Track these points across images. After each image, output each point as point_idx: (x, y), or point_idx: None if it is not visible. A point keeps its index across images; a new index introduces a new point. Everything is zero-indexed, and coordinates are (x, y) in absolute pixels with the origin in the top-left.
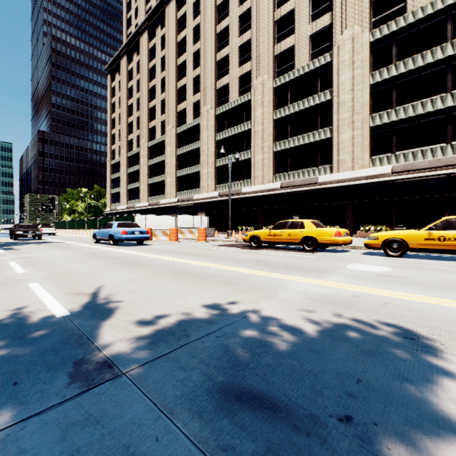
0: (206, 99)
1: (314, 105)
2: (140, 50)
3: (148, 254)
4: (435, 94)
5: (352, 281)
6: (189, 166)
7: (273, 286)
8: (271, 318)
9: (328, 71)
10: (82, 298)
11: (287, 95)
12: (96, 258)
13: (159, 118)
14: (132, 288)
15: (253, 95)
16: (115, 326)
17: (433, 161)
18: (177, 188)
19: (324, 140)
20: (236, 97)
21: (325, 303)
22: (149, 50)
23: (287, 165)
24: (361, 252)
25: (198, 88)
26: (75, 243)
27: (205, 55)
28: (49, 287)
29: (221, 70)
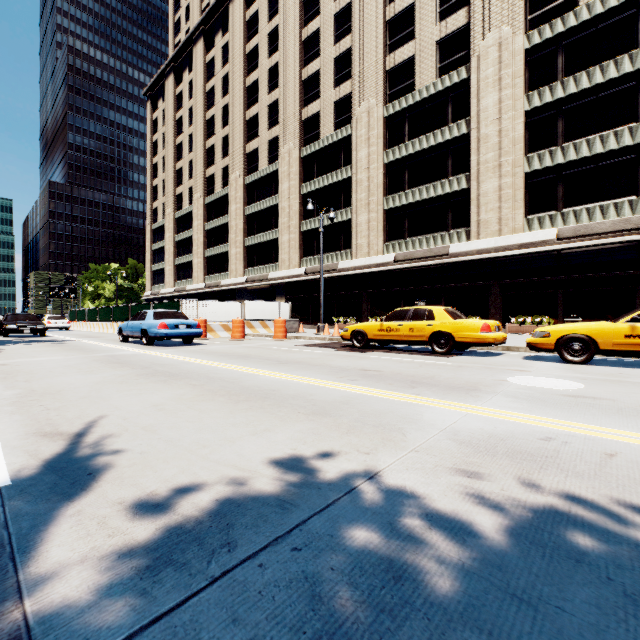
0: (288, 135)
1: (443, 141)
2: (192, 66)
3: (196, 358)
4: (621, 124)
5: (528, 408)
6: (263, 231)
7: (396, 417)
8: (403, 494)
9: (463, 93)
10: (52, 445)
11: (404, 128)
12: (112, 367)
13: (221, 163)
14: (151, 423)
15: (354, 128)
16: (84, 517)
17: (618, 222)
18: (245, 263)
19: (458, 193)
20: (330, 131)
21: (499, 454)
22: (206, 66)
23: (404, 229)
24: (521, 356)
25: (275, 119)
26: (92, 342)
27: (286, 72)
28: (6, 420)
29: (309, 92)
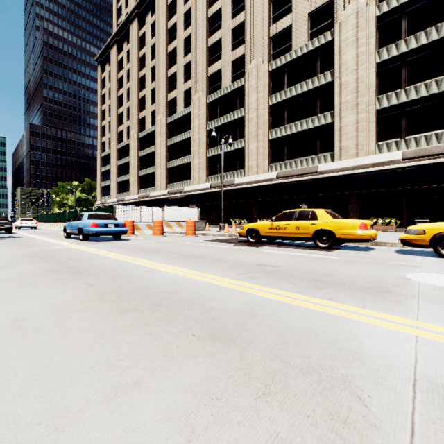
0: (198, 86)
1: (313, 88)
2: (129, 39)
3: (113, 253)
4: None
5: None
6: (180, 157)
7: (325, 345)
8: None
9: (328, 51)
10: None
11: (283, 79)
12: (31, 261)
13: (150, 108)
14: None
15: (247, 79)
16: None
17: None
18: (167, 180)
19: (324, 126)
20: (228, 83)
21: None
22: (140, 39)
23: (283, 154)
24: (392, 250)
25: (189, 76)
26: (43, 237)
27: (196, 41)
28: None
29: (213, 55)
